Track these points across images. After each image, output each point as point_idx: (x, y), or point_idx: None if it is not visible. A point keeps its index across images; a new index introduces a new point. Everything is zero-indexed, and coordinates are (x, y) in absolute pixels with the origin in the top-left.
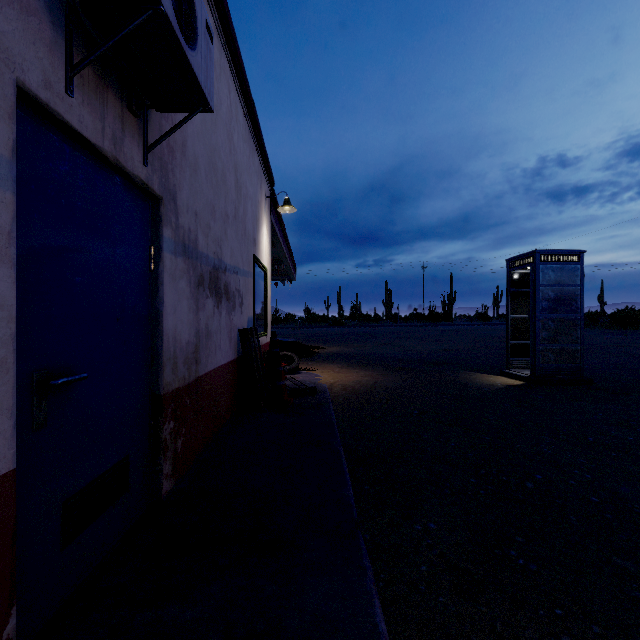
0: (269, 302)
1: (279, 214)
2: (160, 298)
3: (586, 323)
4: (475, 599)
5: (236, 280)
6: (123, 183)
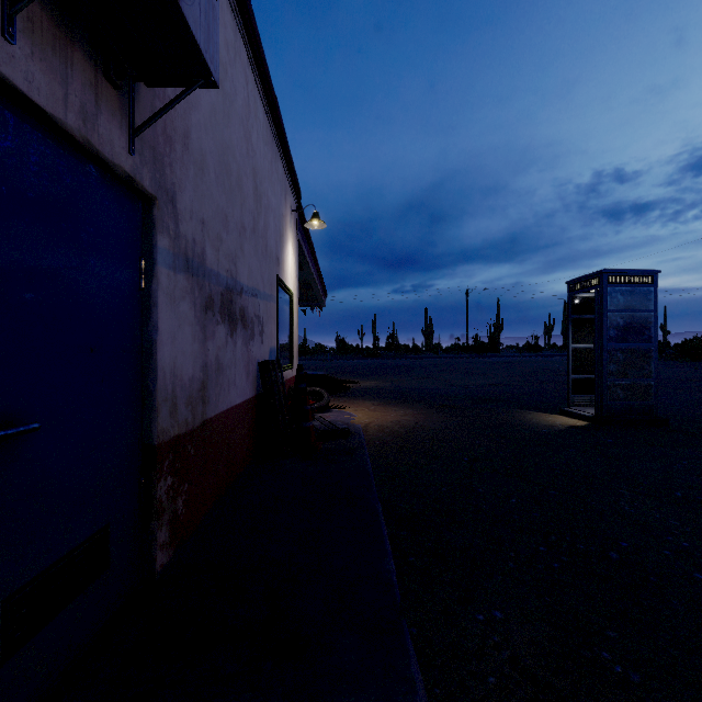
0: (295, 331)
1: (307, 231)
2: (153, 323)
3: None
4: None
5: (255, 304)
6: (101, 175)
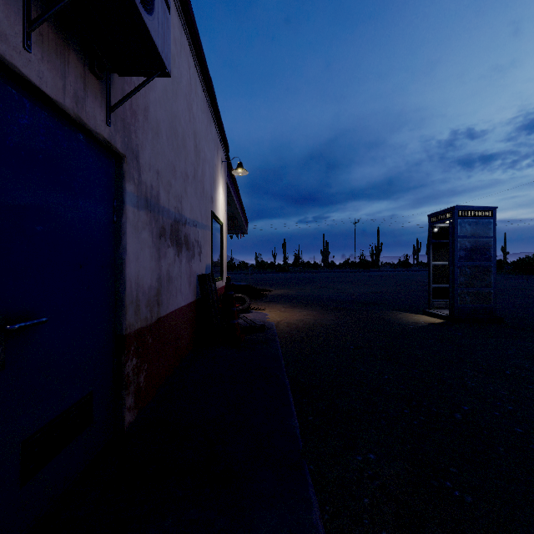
0: (225, 252)
1: (233, 177)
2: (123, 247)
3: None
4: (417, 533)
5: (195, 232)
6: (87, 140)
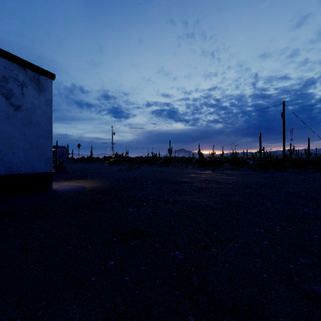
0: None
1: None
2: None
3: (80, 161)
4: None
5: None
6: None
